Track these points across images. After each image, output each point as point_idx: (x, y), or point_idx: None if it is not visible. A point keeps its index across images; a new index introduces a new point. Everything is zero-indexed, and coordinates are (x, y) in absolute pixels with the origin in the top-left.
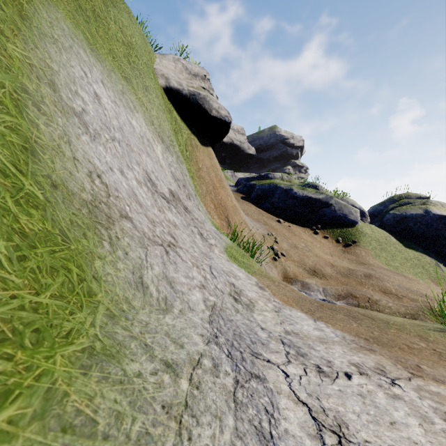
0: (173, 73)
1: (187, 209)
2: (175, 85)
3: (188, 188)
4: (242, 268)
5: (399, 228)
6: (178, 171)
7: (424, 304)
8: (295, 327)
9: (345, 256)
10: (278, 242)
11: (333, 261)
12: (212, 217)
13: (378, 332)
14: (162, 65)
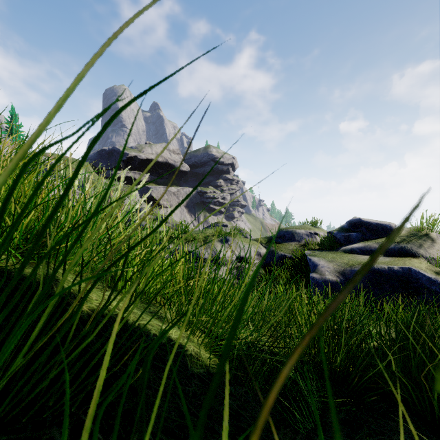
0: None
1: None
2: None
3: None
4: None
5: None
6: None
7: None
8: None
9: None
10: None
11: None
12: None
13: None
14: None
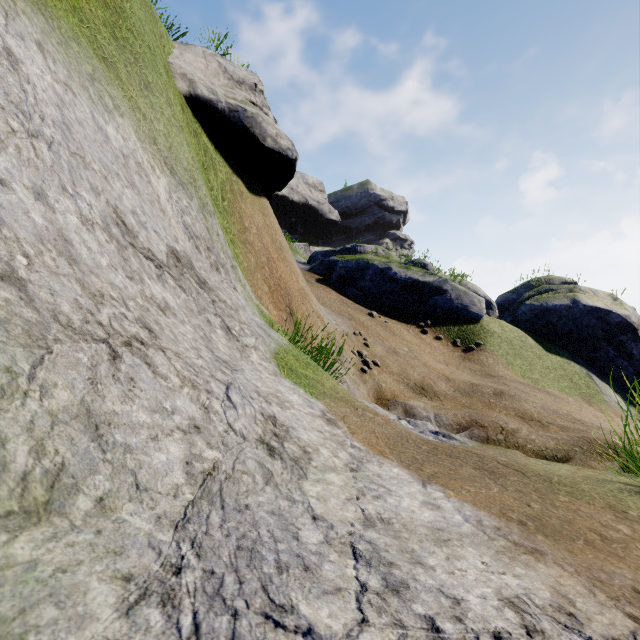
0: (203, 75)
1: (206, 284)
2: (204, 93)
3: (217, 254)
4: (301, 387)
5: (538, 325)
6: (199, 223)
7: (582, 435)
8: (385, 503)
9: (465, 366)
10: (369, 346)
11: (449, 373)
12: (265, 305)
13: (539, 502)
14: (184, 60)
